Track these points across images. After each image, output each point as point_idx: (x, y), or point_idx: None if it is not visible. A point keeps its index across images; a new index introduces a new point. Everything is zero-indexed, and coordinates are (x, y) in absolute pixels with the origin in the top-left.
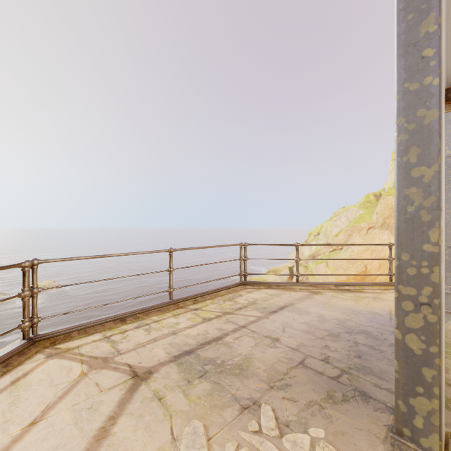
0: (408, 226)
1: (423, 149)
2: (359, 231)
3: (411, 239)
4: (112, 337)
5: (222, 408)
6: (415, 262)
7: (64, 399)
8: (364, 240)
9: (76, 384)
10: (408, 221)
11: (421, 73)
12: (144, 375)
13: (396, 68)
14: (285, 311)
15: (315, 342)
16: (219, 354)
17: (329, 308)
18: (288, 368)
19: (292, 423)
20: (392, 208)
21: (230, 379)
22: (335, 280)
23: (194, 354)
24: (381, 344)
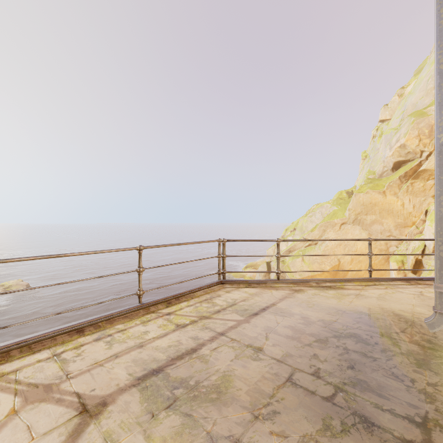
0: None
1: None
2: (332, 227)
3: None
4: (63, 355)
5: None
6: None
7: None
8: (338, 235)
9: None
10: None
11: None
12: (95, 408)
13: None
14: (266, 312)
15: (302, 350)
16: (193, 372)
17: (313, 308)
18: (274, 387)
19: None
20: (363, 205)
21: (205, 408)
22: (310, 274)
23: (163, 373)
24: (373, 350)
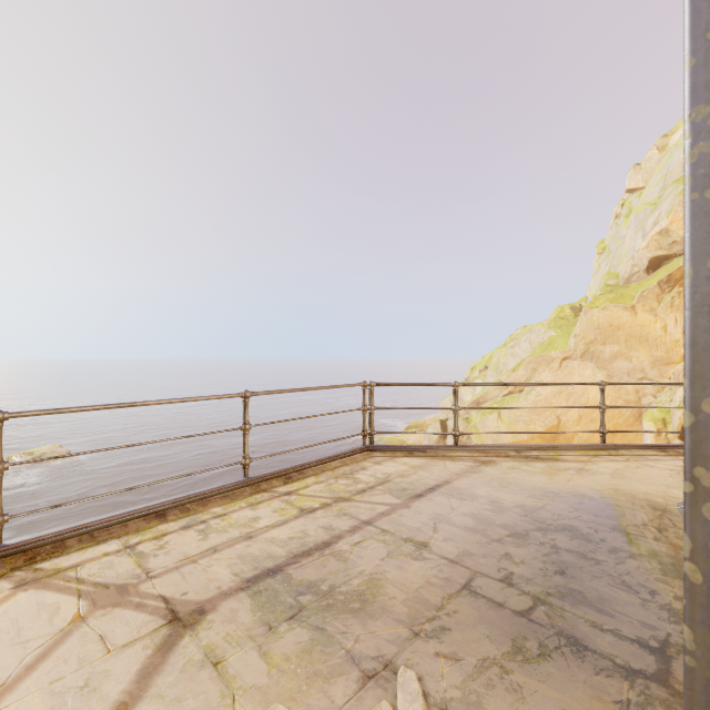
0: None
1: None
2: (548, 363)
3: None
4: (139, 547)
5: (328, 678)
6: None
7: (36, 671)
8: (556, 378)
9: (63, 639)
10: None
11: None
12: (190, 617)
13: (689, 1)
14: (436, 494)
15: (488, 547)
16: (325, 574)
17: (508, 488)
18: (444, 596)
19: (453, 703)
20: (598, 328)
21: (343, 620)
22: (511, 440)
23: (283, 574)
24: (596, 550)
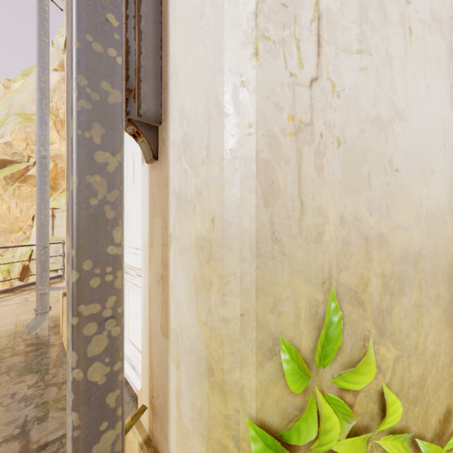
0: (91, 224)
1: (108, 132)
2: None
3: (95, 242)
4: None
5: None
6: (99, 270)
7: None
8: None
9: None
10: (91, 218)
11: (105, 37)
12: None
13: (76, 3)
14: None
15: None
16: None
17: None
18: None
19: None
20: None
21: None
22: None
23: None
24: None
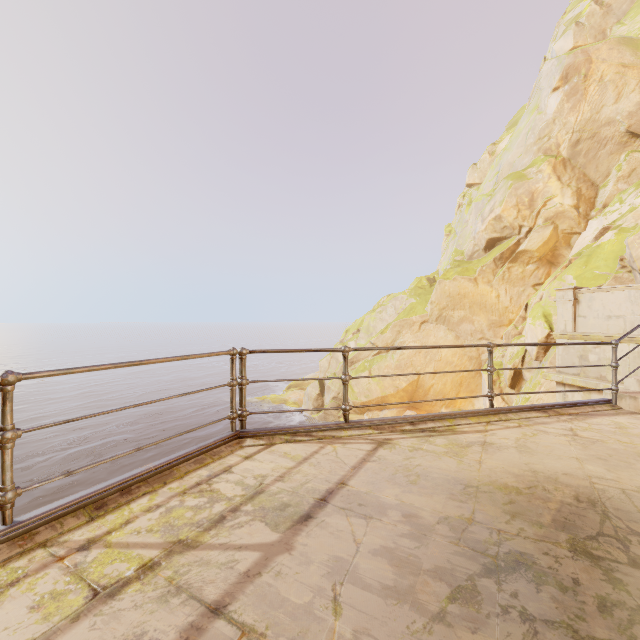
0: None
1: None
2: (410, 326)
3: None
4: None
5: None
6: None
7: None
8: (417, 339)
9: None
10: None
11: None
12: None
13: None
14: (330, 510)
15: None
16: None
17: (419, 484)
18: None
19: None
20: (449, 297)
21: None
22: (380, 395)
23: None
24: (583, 611)
